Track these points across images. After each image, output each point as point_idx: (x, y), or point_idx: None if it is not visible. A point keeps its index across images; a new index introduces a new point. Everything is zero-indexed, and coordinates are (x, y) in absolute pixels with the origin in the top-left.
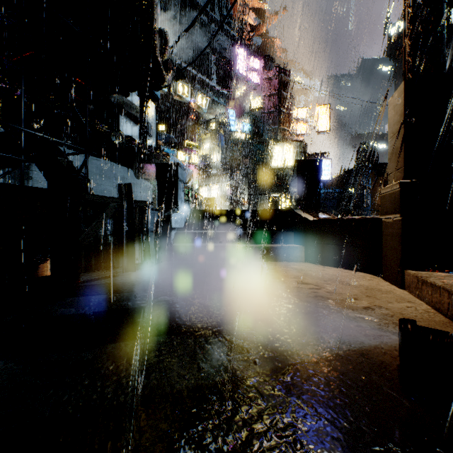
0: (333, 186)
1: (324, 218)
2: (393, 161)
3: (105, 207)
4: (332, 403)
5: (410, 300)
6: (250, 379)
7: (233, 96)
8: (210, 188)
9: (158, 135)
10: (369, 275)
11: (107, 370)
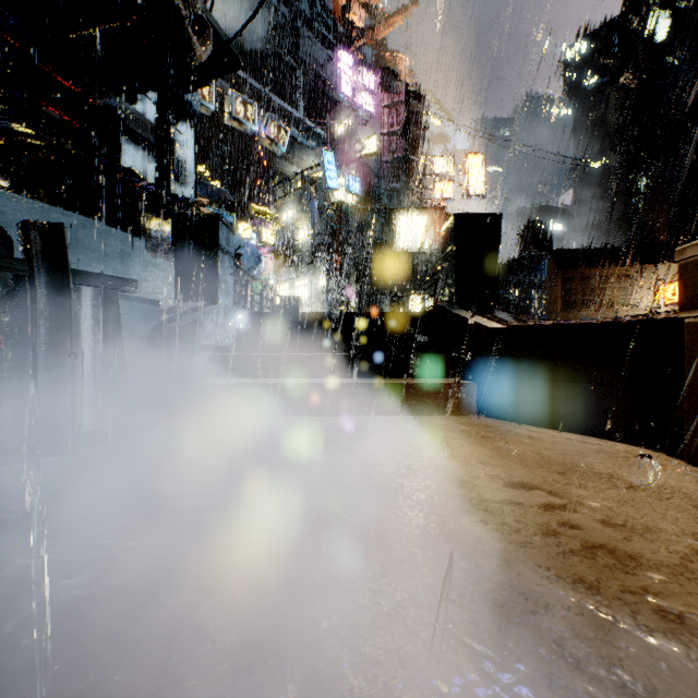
0: None
1: (521, 324)
2: None
3: None
4: None
5: None
6: None
7: (332, 134)
8: (293, 285)
9: (199, 186)
10: (645, 451)
11: None
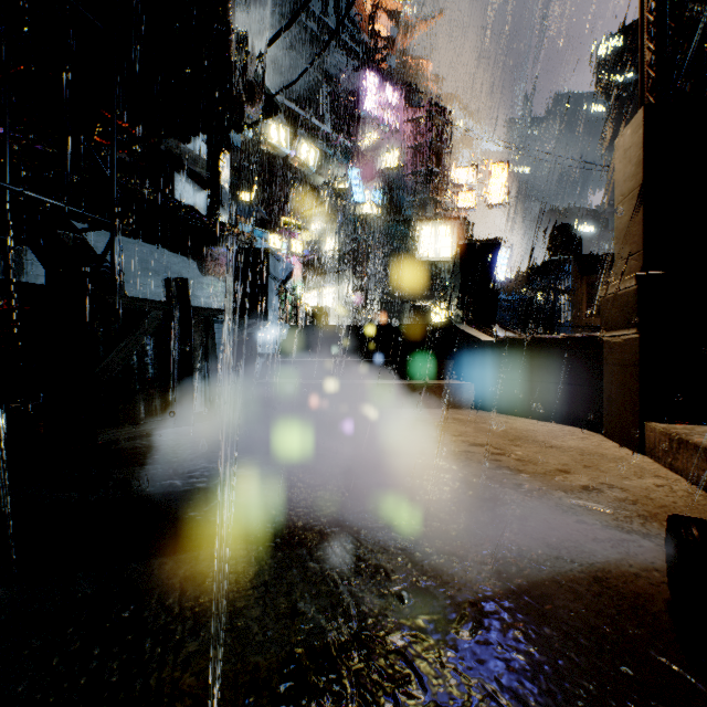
0: (512, 290)
1: (506, 337)
2: (623, 242)
3: (143, 318)
4: (557, 690)
5: (659, 473)
6: (393, 637)
7: (358, 148)
8: (321, 293)
9: (237, 207)
10: (582, 431)
11: (118, 620)
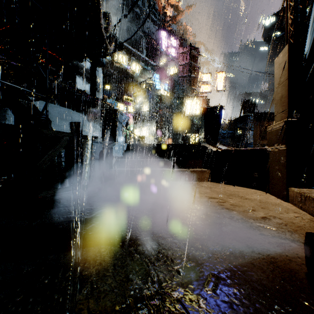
0: (226, 129)
1: (225, 149)
2: (278, 106)
3: (59, 140)
4: None
5: (296, 211)
6: (175, 292)
7: (158, 65)
8: (141, 130)
9: (104, 91)
10: (259, 191)
11: (42, 284)
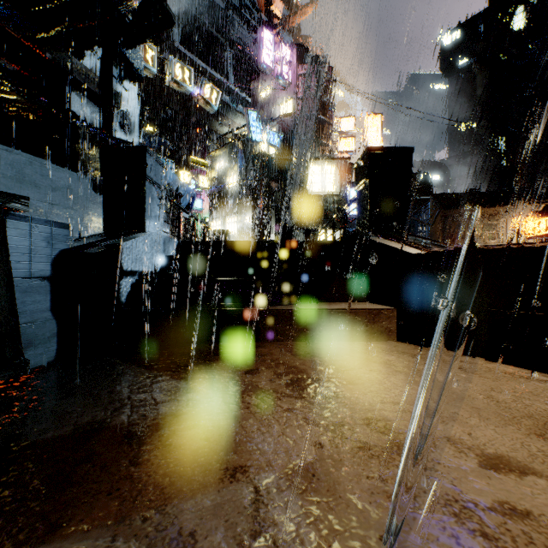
0: None
1: (444, 249)
2: None
3: None
4: None
5: None
6: None
7: (256, 99)
8: (225, 222)
9: (143, 137)
10: None
11: None
